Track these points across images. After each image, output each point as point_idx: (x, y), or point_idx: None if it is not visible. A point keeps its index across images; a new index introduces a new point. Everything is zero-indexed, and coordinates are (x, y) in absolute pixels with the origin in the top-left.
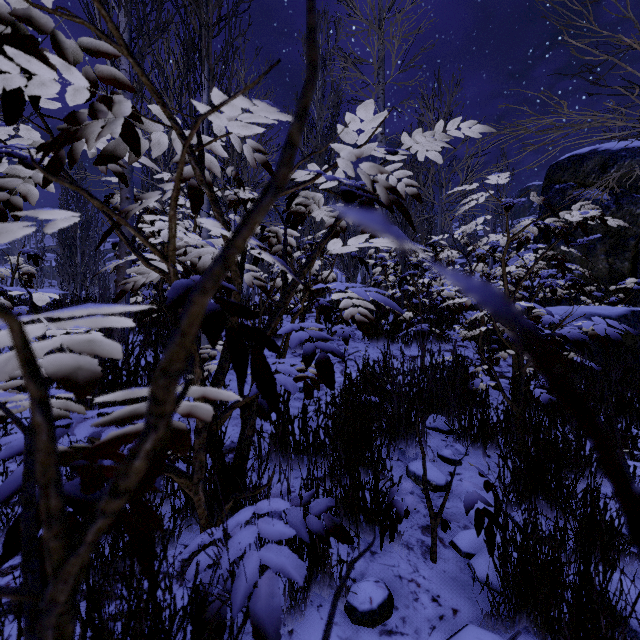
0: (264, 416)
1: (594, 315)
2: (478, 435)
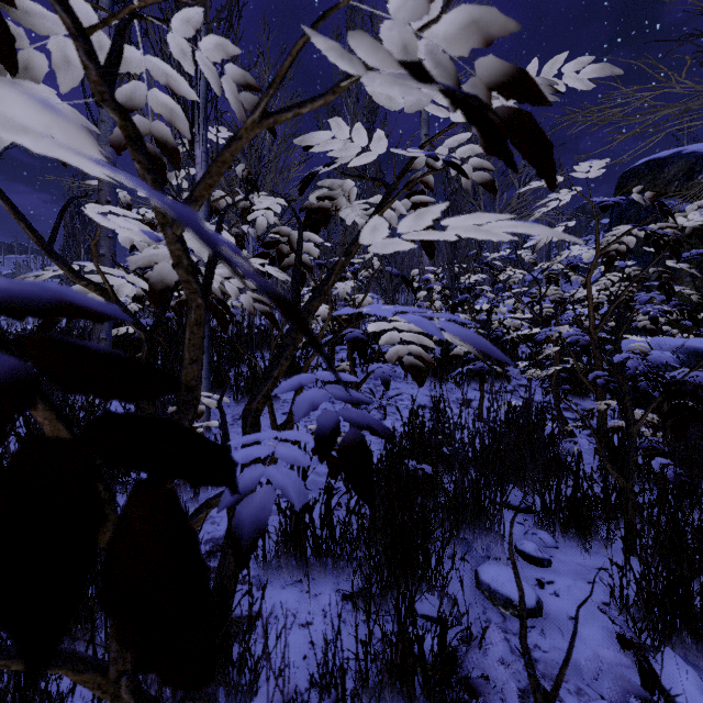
0: (239, 559)
1: (690, 349)
2: (570, 519)
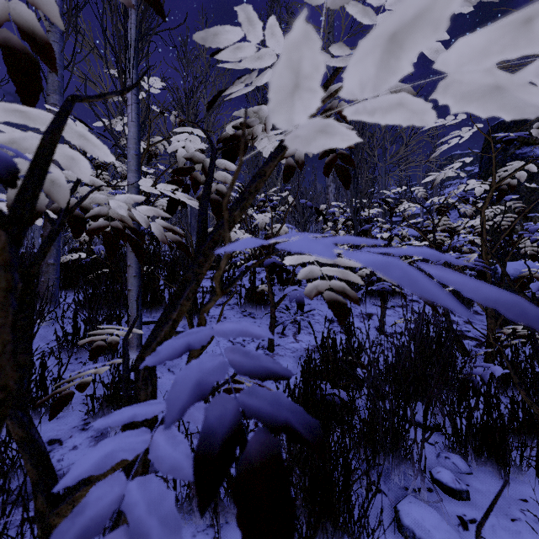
0: None
1: None
2: (482, 443)
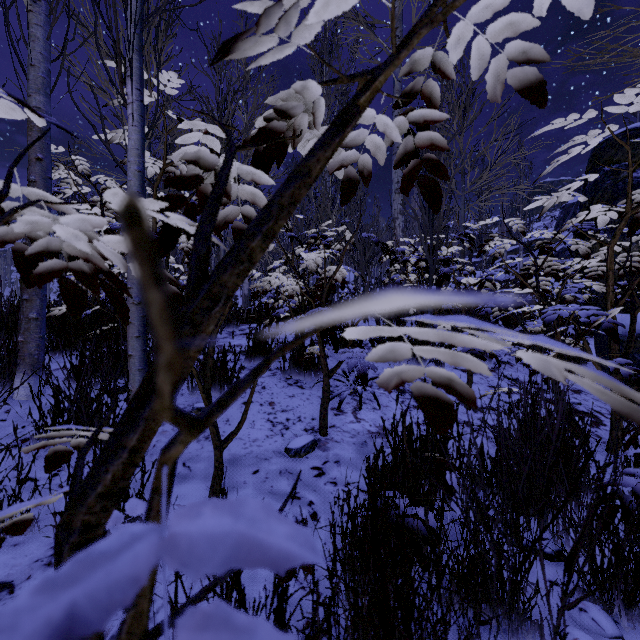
0: None
1: None
2: (634, 588)
